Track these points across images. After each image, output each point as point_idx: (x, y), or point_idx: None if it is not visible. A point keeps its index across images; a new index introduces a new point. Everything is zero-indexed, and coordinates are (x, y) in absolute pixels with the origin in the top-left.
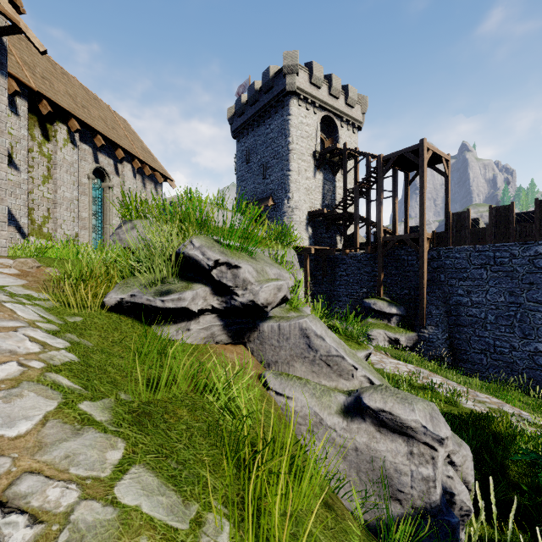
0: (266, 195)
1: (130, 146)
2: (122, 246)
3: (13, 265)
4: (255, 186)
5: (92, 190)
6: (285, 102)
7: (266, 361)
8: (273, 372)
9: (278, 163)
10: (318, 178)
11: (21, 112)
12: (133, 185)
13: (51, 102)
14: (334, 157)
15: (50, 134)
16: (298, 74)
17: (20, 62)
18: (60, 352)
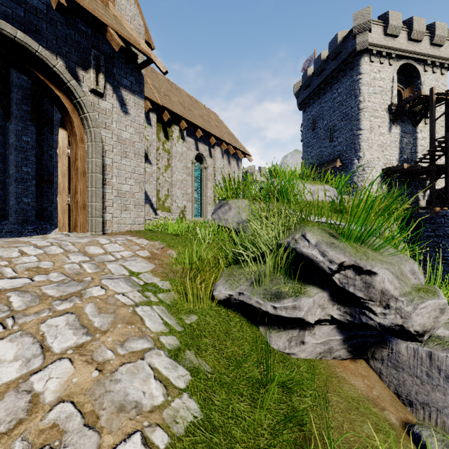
0: (333, 157)
1: (219, 133)
2: (220, 224)
3: (146, 247)
4: (321, 150)
5: (194, 172)
6: (355, 63)
7: (405, 395)
8: (435, 435)
9: (346, 124)
10: (394, 132)
11: (153, 122)
12: (221, 164)
13: (169, 111)
14: (416, 107)
15: (169, 134)
16: (370, 29)
17: (152, 87)
18: (182, 400)
